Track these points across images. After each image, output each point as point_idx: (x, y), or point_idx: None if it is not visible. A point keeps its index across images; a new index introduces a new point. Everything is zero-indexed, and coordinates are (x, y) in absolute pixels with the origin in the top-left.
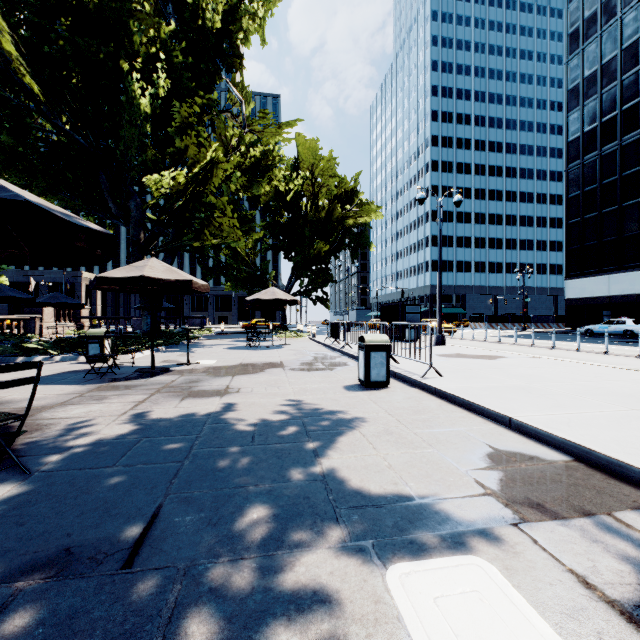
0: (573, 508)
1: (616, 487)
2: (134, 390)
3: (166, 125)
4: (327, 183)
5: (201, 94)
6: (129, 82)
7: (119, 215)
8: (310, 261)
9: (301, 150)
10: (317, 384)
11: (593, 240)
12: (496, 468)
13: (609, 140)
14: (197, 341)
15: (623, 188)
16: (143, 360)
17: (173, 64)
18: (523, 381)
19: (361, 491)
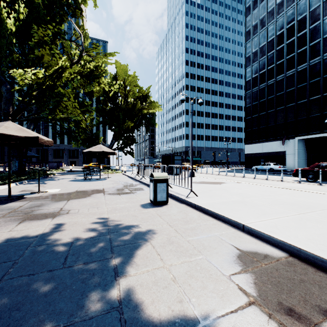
0: (315, 310)
1: (326, 279)
2: None
3: (29, 41)
4: (133, 89)
5: (53, 25)
6: None
7: None
8: (123, 131)
9: (118, 70)
10: (124, 204)
11: (256, 127)
12: (248, 270)
13: (262, 82)
14: (52, 176)
15: (268, 104)
16: (6, 190)
17: (33, 2)
18: (239, 197)
19: (152, 318)
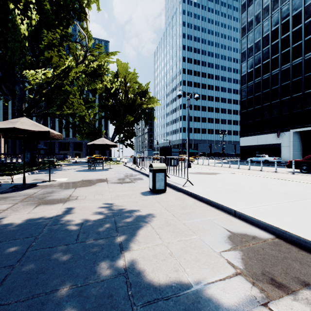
0: (294, 280)
1: (308, 257)
2: (4, 201)
3: (39, 44)
4: (133, 86)
5: (61, 28)
6: (14, 14)
7: (9, 93)
8: (124, 125)
9: (119, 68)
10: (125, 192)
11: (251, 120)
12: (237, 248)
13: (257, 76)
14: (60, 167)
15: (263, 98)
16: (21, 179)
17: (43, 9)
18: (233, 186)
19: (153, 282)
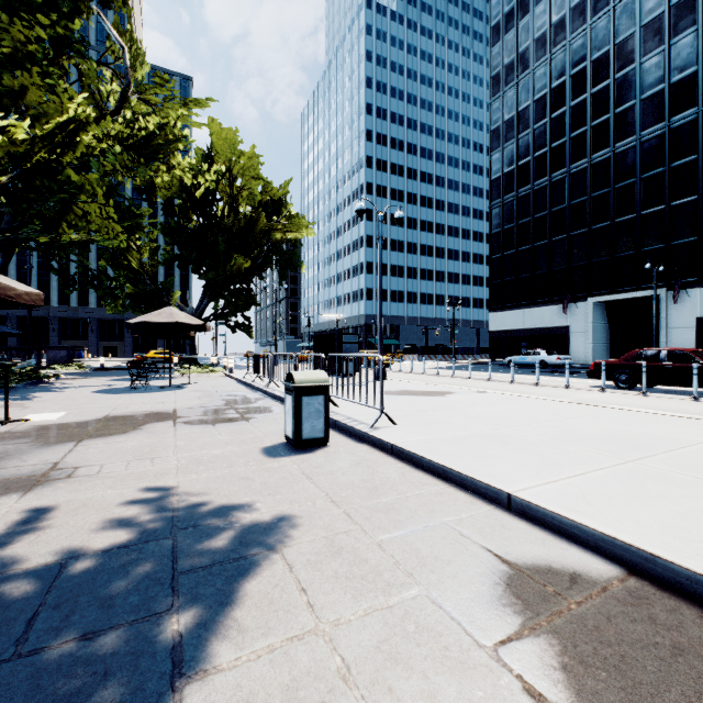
0: None
1: None
2: None
3: None
4: (249, 186)
5: (52, 17)
6: None
7: None
8: (227, 279)
9: (216, 140)
10: (221, 448)
11: (511, 276)
12: (539, 626)
13: (524, 183)
14: (54, 381)
15: (535, 229)
16: None
17: None
18: (489, 425)
19: None
